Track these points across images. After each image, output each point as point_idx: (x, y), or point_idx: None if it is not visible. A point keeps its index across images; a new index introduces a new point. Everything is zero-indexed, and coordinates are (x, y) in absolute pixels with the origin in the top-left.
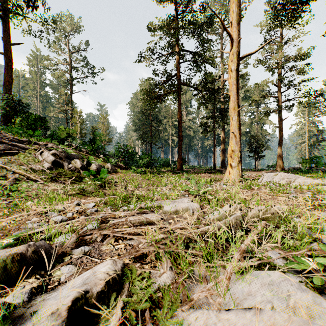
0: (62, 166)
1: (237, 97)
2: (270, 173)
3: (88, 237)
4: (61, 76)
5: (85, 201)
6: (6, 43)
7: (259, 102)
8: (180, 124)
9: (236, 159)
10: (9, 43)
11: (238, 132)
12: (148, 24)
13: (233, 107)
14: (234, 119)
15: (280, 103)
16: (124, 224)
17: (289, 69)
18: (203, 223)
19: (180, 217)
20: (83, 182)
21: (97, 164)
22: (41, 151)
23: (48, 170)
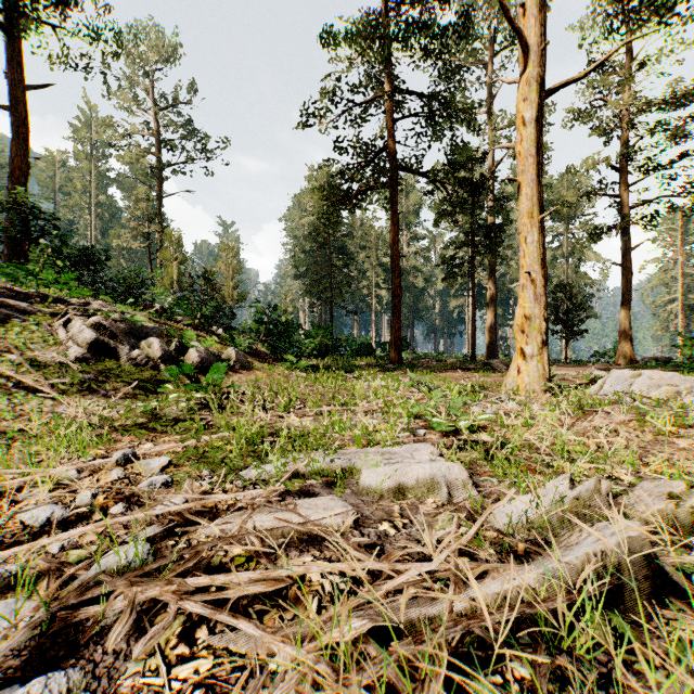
0: (116, 355)
1: (537, 187)
2: (622, 371)
3: (90, 613)
4: (139, 161)
5: (150, 448)
6: (15, 85)
7: (571, 211)
8: (397, 258)
9: (535, 337)
10: (21, 84)
11: (541, 271)
12: (325, 33)
13: (528, 212)
14: (529, 240)
15: (626, 209)
16: (233, 542)
17: (647, 131)
18: (490, 541)
19: (412, 512)
20: (162, 392)
21: (202, 350)
22: (66, 318)
23: (75, 365)
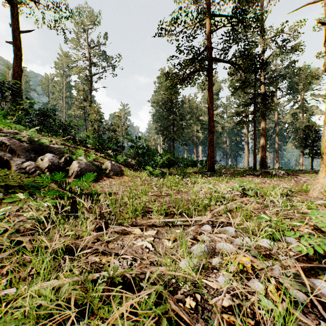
0: (8, 165)
1: None
2: None
3: None
4: (81, 72)
5: None
6: (15, 31)
7: (305, 88)
8: (211, 111)
9: None
10: (18, 30)
11: None
12: None
13: None
14: None
15: None
16: None
17: None
18: None
19: None
20: (33, 197)
21: (83, 162)
22: None
23: None
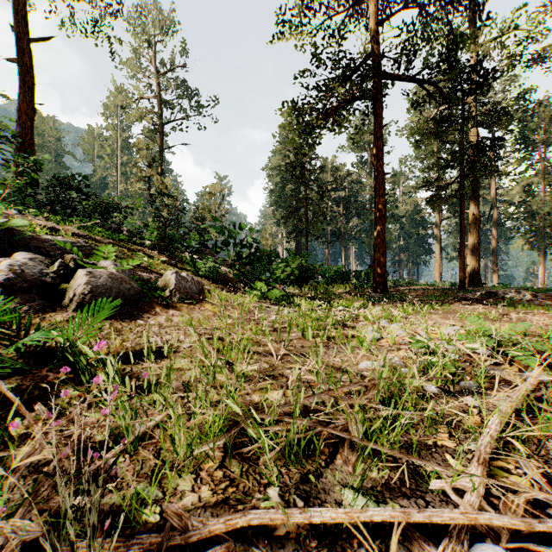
0: None
1: None
2: None
3: None
4: (144, 118)
5: None
6: (22, 39)
7: (548, 139)
8: (381, 176)
9: None
10: (28, 38)
11: None
12: None
13: None
14: None
15: None
16: None
17: None
18: None
19: None
20: None
21: (104, 273)
22: None
23: None
